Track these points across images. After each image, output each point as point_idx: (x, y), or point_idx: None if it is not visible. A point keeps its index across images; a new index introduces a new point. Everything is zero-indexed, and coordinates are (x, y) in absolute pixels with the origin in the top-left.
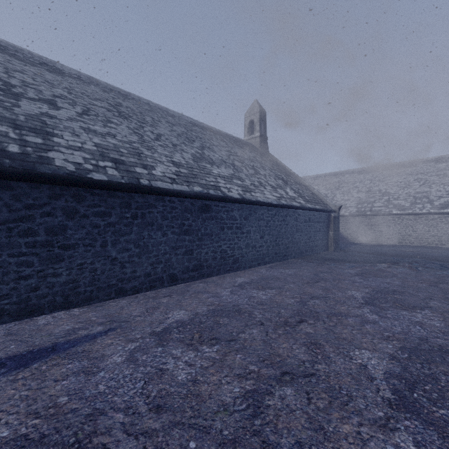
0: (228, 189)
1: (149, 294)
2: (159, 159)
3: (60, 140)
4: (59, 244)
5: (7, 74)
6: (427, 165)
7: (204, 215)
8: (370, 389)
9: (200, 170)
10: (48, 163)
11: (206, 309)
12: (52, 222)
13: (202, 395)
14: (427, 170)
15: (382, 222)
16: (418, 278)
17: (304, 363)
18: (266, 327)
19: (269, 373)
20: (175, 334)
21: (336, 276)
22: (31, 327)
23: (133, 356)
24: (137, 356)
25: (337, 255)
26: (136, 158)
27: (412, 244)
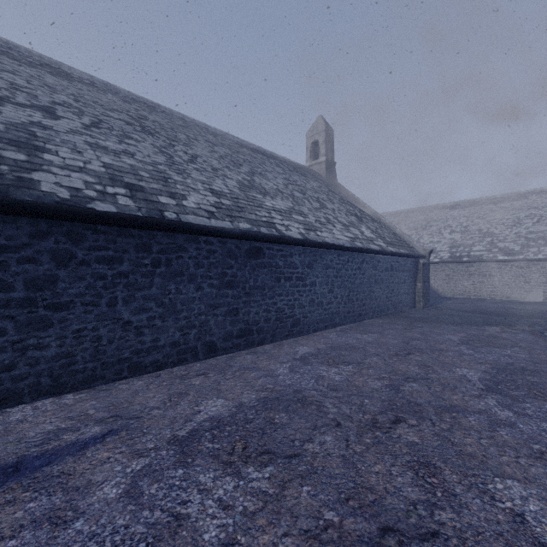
0: (286, 226)
1: (177, 371)
2: (193, 186)
3: (53, 157)
4: (45, 303)
5: None
6: (542, 198)
7: (253, 261)
8: None
9: (249, 201)
10: (30, 187)
11: (255, 396)
12: (36, 271)
13: None
14: (542, 203)
15: (483, 270)
16: None
17: (415, 506)
18: (346, 432)
19: (359, 529)
20: (207, 443)
21: (434, 344)
22: None
23: (136, 485)
24: (143, 485)
25: (428, 314)
26: (161, 184)
27: (524, 299)
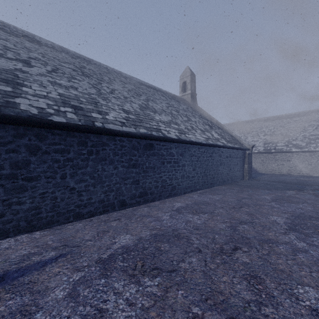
0: (167, 131)
1: (102, 217)
2: (112, 107)
3: (28, 89)
4: (23, 176)
5: None
6: (318, 114)
7: (148, 151)
8: None
9: (146, 116)
10: (13, 107)
11: (149, 233)
12: (17, 157)
13: None
14: (318, 118)
15: (283, 157)
16: None
17: (249, 304)
18: (204, 255)
19: None
20: (119, 262)
21: (256, 201)
22: None
23: (76, 289)
24: (80, 289)
25: (251, 183)
26: (93, 105)
27: (308, 174)
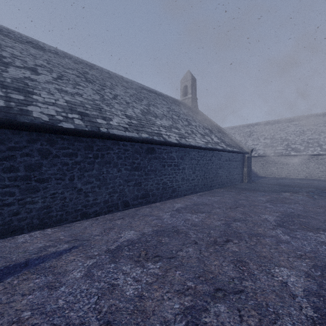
0: (168, 135)
1: (107, 217)
2: (115, 113)
3: (38, 97)
4: (35, 178)
5: (0, 48)
6: (317, 119)
7: (150, 155)
8: (294, 307)
9: (147, 121)
10: (27, 115)
11: (151, 229)
12: (30, 160)
13: (146, 311)
14: (317, 122)
15: (283, 161)
16: (316, 204)
17: (233, 279)
18: (200, 246)
19: (204, 289)
20: (126, 252)
21: (251, 202)
22: (11, 244)
23: (90, 271)
24: (94, 271)
25: (250, 186)
26: (97, 112)
27: (306, 177)
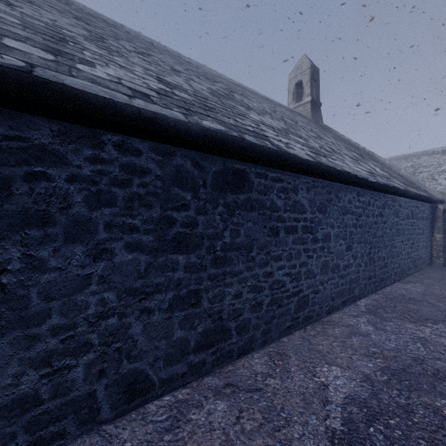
0: (284, 143)
1: None
2: (123, 64)
3: None
4: None
5: None
6: None
7: (231, 196)
8: None
9: (225, 106)
10: None
11: None
12: None
13: None
14: None
15: None
16: None
17: None
18: None
19: None
20: None
21: None
22: None
23: None
24: None
25: None
26: (42, 36)
27: None
